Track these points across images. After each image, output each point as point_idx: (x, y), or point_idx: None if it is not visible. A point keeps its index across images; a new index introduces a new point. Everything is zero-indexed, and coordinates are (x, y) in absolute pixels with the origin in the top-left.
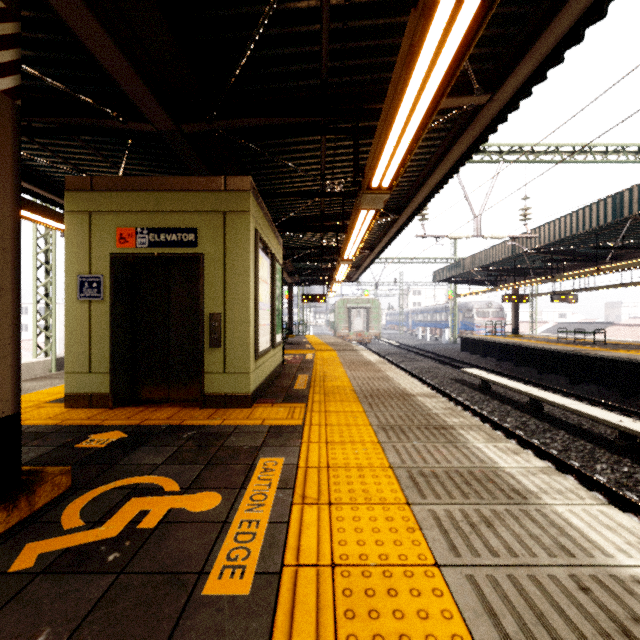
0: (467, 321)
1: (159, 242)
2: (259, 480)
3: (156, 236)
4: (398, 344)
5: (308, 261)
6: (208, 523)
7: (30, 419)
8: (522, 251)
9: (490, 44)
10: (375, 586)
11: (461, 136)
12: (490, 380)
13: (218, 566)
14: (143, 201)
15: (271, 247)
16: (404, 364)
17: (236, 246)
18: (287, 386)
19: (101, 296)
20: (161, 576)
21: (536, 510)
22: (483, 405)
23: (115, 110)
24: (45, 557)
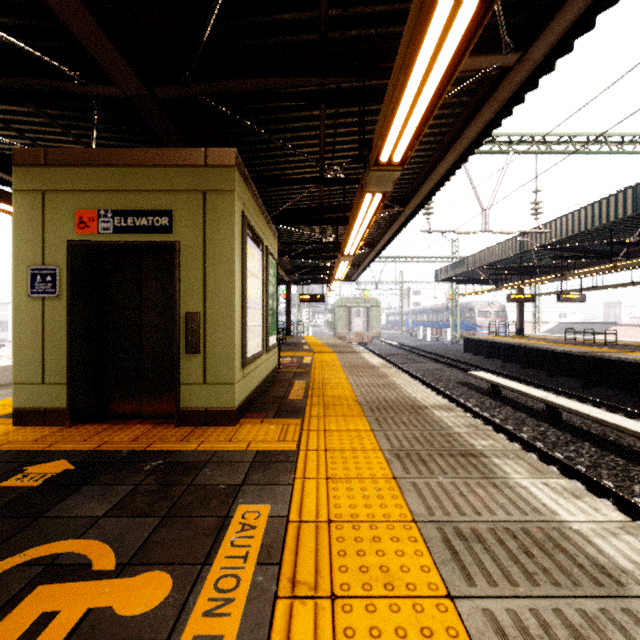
0: (468, 321)
1: (126, 227)
2: (232, 547)
3: (122, 220)
4: (398, 345)
5: (306, 258)
6: None
7: None
8: (533, 247)
9: None
10: None
11: (481, 109)
12: (501, 384)
13: None
14: (107, 178)
15: (263, 238)
16: (406, 366)
17: (218, 232)
18: (281, 395)
19: (56, 292)
20: None
21: None
22: (495, 412)
23: (75, 71)
24: None
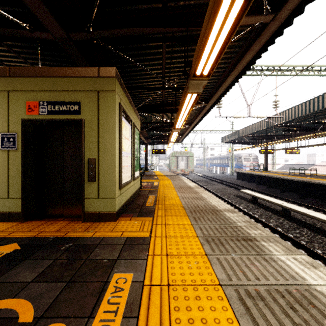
0: (239, 163)
1: (54, 111)
2: (108, 304)
3: (52, 107)
4: (203, 175)
5: (155, 131)
6: None
7: None
8: (274, 125)
9: None
10: None
11: (250, 48)
12: (257, 197)
13: None
14: (44, 83)
15: (132, 118)
16: (207, 186)
17: (106, 114)
18: (141, 204)
19: (15, 147)
20: None
21: None
22: (254, 211)
23: (26, 24)
24: None
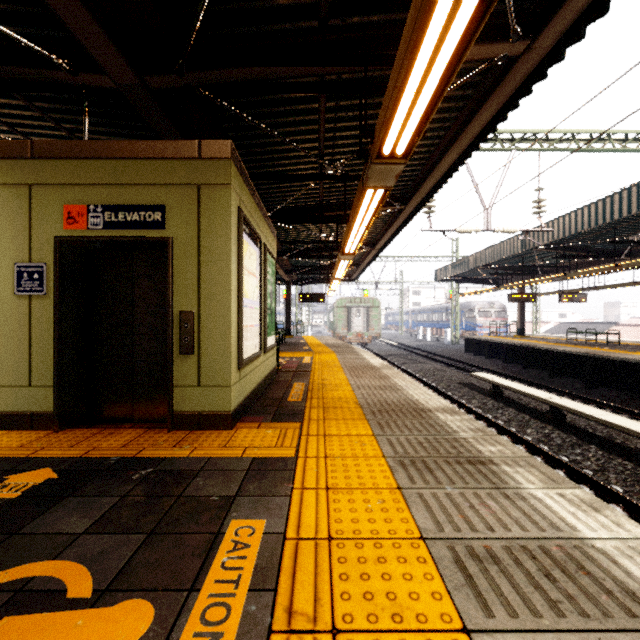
0: (469, 321)
1: (117, 222)
2: (223, 569)
3: (113, 215)
4: (398, 345)
5: (306, 257)
6: None
7: None
8: (535, 246)
9: None
10: None
11: (486, 101)
12: (503, 385)
13: None
14: (97, 171)
15: (261, 235)
16: (407, 366)
17: (213, 228)
18: (280, 397)
19: (44, 290)
20: None
21: None
22: (497, 413)
23: (64, 59)
24: None
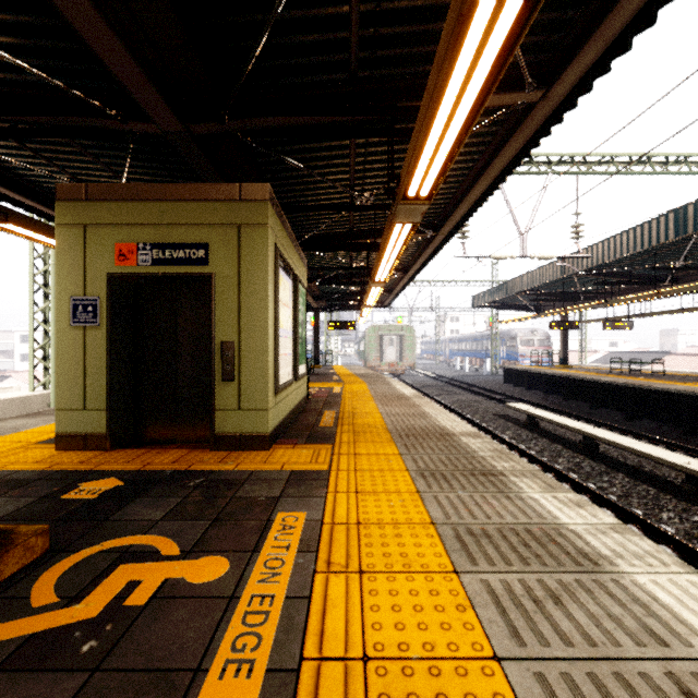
0: (510, 350)
1: (164, 259)
2: (276, 540)
3: (160, 252)
4: (434, 375)
5: (336, 284)
6: (211, 599)
7: (14, 463)
8: (573, 272)
9: (545, 31)
10: (419, 689)
11: (509, 140)
12: (538, 416)
13: (220, 660)
14: (146, 212)
15: (293, 266)
16: (441, 398)
17: (252, 264)
18: (311, 424)
19: (97, 321)
20: (146, 675)
21: (612, 580)
22: (531, 444)
23: (114, 108)
24: (3, 647)
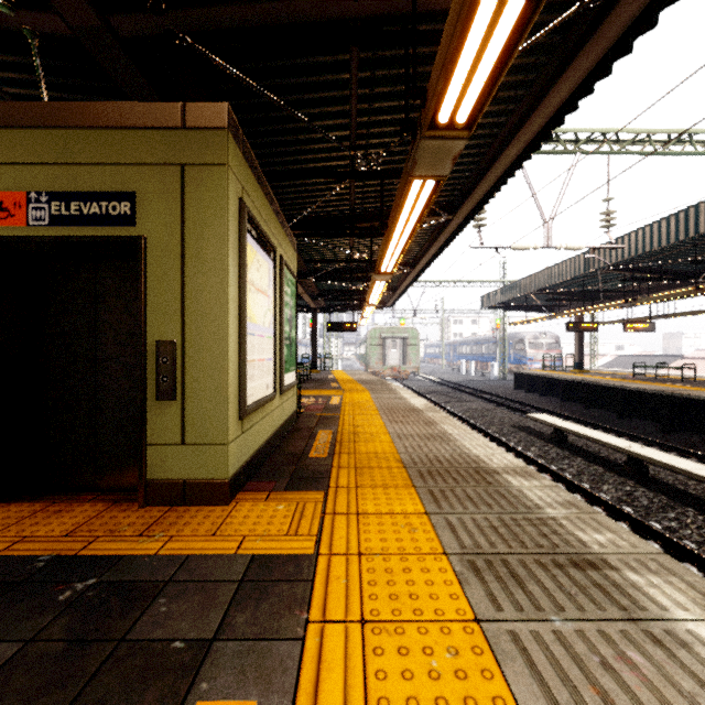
0: (518, 354)
1: (68, 216)
2: None
3: (63, 206)
4: (439, 380)
5: (335, 280)
6: None
7: None
8: (603, 266)
9: None
10: None
11: (568, 67)
12: (569, 430)
13: None
14: (40, 145)
15: (277, 244)
16: (450, 405)
17: (203, 224)
18: (299, 452)
19: None
20: None
21: None
22: (563, 464)
23: None
24: None
